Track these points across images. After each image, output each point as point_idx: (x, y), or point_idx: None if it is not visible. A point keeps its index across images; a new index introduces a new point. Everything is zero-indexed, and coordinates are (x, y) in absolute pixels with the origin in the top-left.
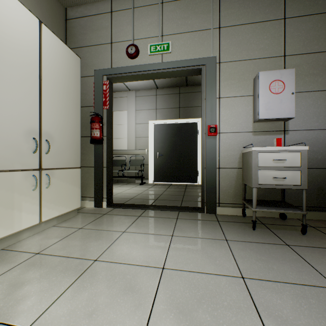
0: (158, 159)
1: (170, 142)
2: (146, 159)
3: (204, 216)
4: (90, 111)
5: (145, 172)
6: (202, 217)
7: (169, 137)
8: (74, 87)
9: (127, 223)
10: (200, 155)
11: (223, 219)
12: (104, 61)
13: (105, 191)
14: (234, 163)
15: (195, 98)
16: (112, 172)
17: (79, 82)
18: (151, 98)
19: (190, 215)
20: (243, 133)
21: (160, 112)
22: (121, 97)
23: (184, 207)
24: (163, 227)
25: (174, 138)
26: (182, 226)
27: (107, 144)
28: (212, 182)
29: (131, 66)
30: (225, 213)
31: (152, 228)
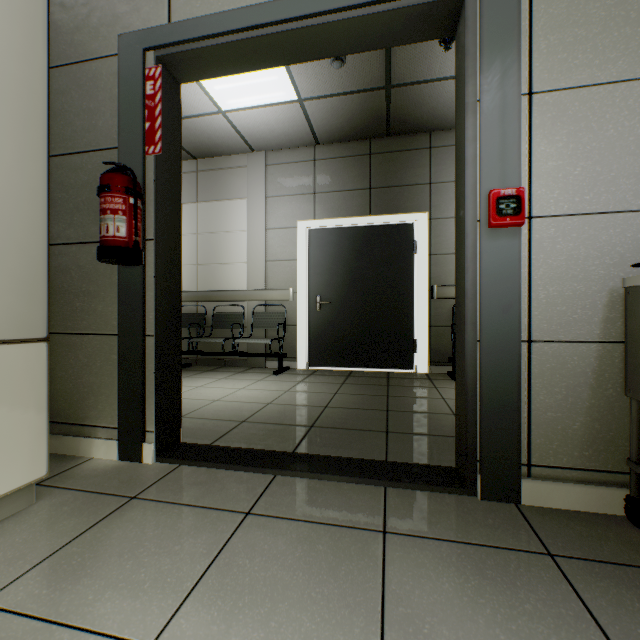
0: (318, 311)
1: (349, 271)
2: (292, 312)
3: (483, 520)
4: (108, 165)
5: (288, 342)
6: (478, 527)
7: (345, 259)
8: (13, 53)
9: (186, 568)
10: (421, 301)
11: (563, 540)
12: (149, 7)
13: (150, 410)
14: (585, 323)
15: (408, 164)
16: (180, 350)
17: (38, 41)
18: (302, 167)
19: (430, 512)
20: (621, 214)
21: (324, 201)
22: (234, 168)
23: (399, 468)
24: (332, 609)
25: (357, 261)
26: (413, 601)
27: (159, 266)
28: (503, 391)
29: (229, 13)
30: (554, 502)
31: (282, 618)
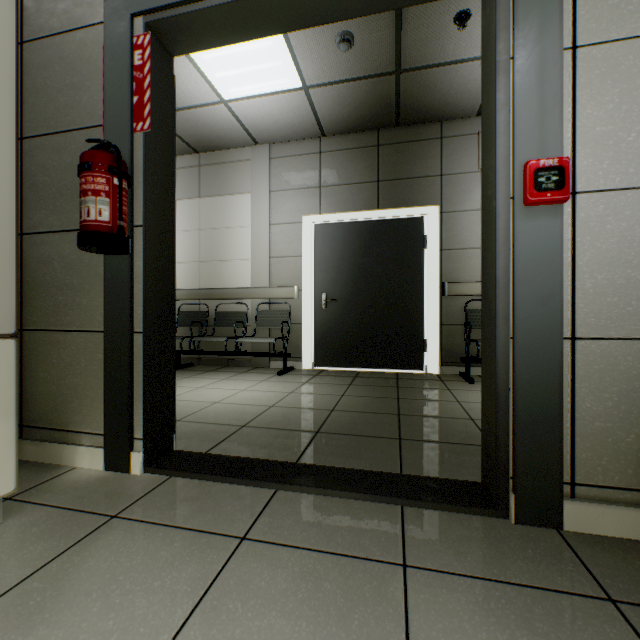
0: (324, 309)
1: (356, 267)
2: (297, 311)
3: (521, 551)
4: (93, 144)
5: (293, 342)
6: (516, 560)
7: (352, 255)
8: None
9: (165, 613)
10: (431, 299)
11: (624, 580)
12: None
13: (138, 415)
14: None
15: (418, 155)
16: (172, 348)
17: None
18: (307, 160)
19: (457, 539)
20: None
21: (330, 195)
22: (237, 161)
23: (417, 482)
24: None
25: (365, 257)
26: None
27: (148, 255)
28: (542, 397)
29: None
30: (603, 528)
31: None
